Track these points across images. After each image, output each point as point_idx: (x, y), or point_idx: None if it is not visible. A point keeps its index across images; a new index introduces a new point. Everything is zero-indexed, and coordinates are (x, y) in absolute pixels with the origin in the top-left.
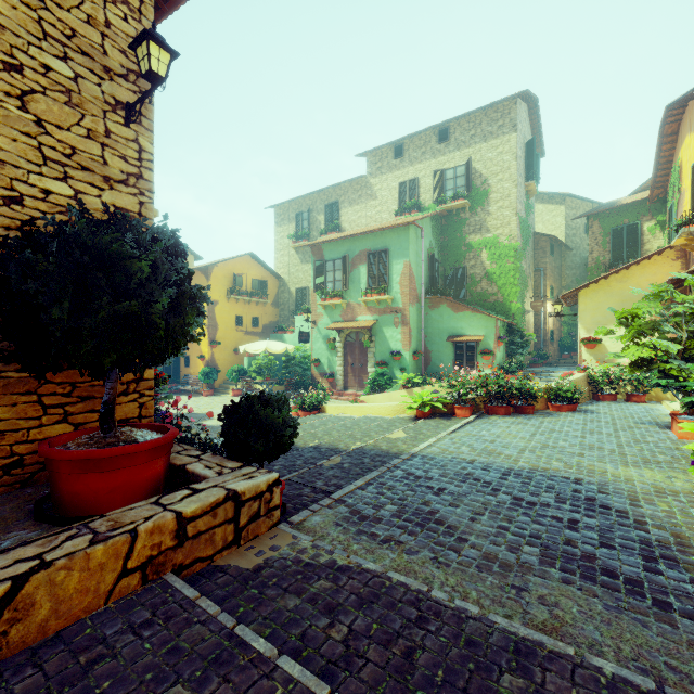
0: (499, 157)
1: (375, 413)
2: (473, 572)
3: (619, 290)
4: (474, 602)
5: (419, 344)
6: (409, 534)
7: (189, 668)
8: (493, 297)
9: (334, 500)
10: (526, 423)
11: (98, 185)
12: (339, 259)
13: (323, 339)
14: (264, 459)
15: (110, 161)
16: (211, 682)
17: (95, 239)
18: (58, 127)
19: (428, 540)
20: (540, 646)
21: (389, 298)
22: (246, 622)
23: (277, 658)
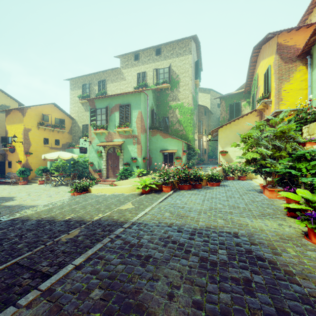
0: (184, 65)
1: (119, 192)
2: None
3: (235, 129)
4: None
5: (146, 154)
6: None
7: None
8: (181, 132)
9: (40, 293)
10: (199, 194)
11: None
12: (104, 108)
13: (95, 151)
14: None
15: None
16: None
17: None
18: None
19: None
20: None
21: (131, 130)
22: None
23: None
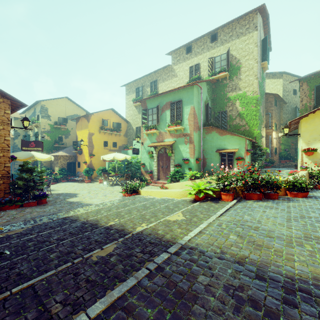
0: (246, 46)
1: (169, 196)
2: None
3: None
4: None
5: (199, 154)
6: None
7: None
8: (243, 127)
9: None
10: (276, 207)
11: None
12: (155, 108)
13: (147, 152)
14: None
15: None
16: None
17: None
18: None
19: None
20: None
21: (182, 128)
22: None
23: None
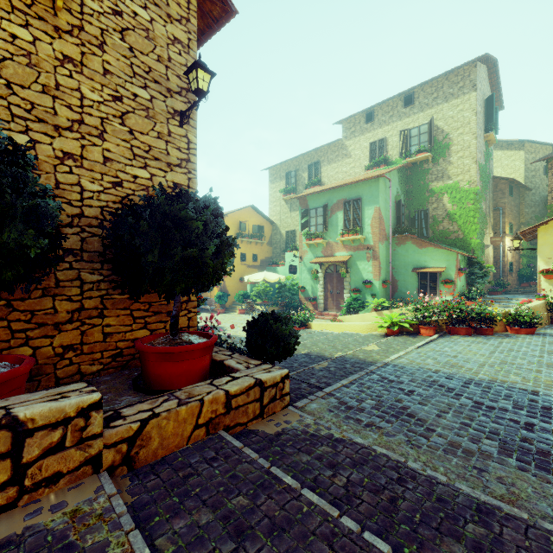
0: (459, 114)
1: (351, 330)
2: (440, 453)
3: None
4: (442, 475)
5: (387, 274)
6: (386, 422)
7: (245, 487)
8: (454, 234)
9: (326, 393)
10: (485, 342)
11: (163, 169)
12: (321, 207)
13: (308, 271)
14: (275, 359)
15: (170, 152)
16: (261, 497)
17: (170, 208)
18: (141, 133)
19: (402, 428)
20: (498, 509)
21: (362, 238)
22: (275, 467)
23: (300, 490)
